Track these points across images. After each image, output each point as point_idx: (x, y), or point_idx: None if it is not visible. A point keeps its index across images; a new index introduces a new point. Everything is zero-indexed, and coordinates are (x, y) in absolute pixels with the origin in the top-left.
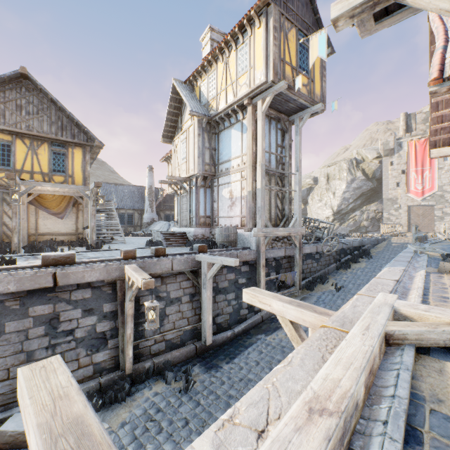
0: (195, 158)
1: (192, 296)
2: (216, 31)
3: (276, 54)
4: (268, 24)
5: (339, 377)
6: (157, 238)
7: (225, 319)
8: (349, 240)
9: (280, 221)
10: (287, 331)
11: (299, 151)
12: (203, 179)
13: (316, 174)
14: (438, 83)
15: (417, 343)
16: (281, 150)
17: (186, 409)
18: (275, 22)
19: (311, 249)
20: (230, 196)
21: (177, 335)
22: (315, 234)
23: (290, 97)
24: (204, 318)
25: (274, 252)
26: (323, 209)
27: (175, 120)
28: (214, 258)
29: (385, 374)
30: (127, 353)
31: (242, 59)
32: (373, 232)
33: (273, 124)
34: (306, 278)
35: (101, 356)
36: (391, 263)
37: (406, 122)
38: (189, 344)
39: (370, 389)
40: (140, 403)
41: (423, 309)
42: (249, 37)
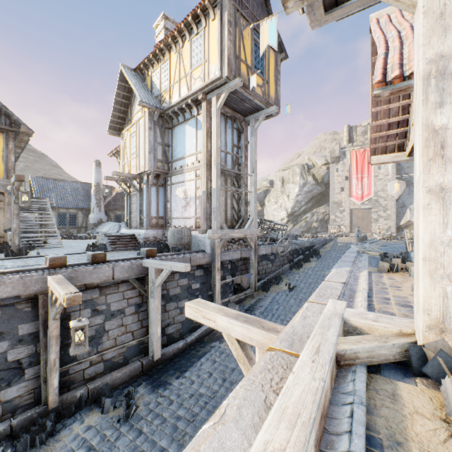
0: (145, 153)
1: (138, 306)
2: (170, 20)
3: (231, 50)
4: (223, 18)
5: (282, 447)
6: (101, 241)
7: (177, 329)
8: (301, 241)
9: (236, 223)
10: (233, 350)
11: (254, 152)
12: (155, 177)
13: (272, 177)
14: (381, 86)
15: (368, 361)
16: (237, 151)
17: (125, 442)
18: (230, 16)
19: (267, 250)
20: (185, 196)
21: (119, 353)
22: (270, 235)
23: (245, 96)
24: (151, 331)
25: (230, 254)
26: (279, 211)
27: (124, 111)
28: (162, 263)
29: (338, 411)
30: (51, 383)
31: (197, 51)
32: (322, 232)
33: (229, 123)
34: (262, 279)
35: (14, 391)
36: (339, 264)
37: (349, 134)
38: (134, 362)
39: (322, 440)
40: (67, 443)
41: (372, 319)
42: (204, 29)
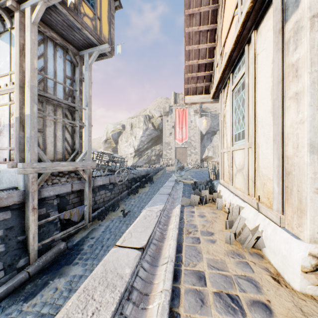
0: None
1: None
2: None
3: None
4: None
5: None
6: None
7: None
8: (139, 171)
9: (70, 155)
10: None
11: (89, 87)
12: None
13: (124, 123)
14: None
15: None
16: (71, 83)
17: None
18: None
19: (104, 181)
20: None
21: None
22: (110, 167)
23: (72, 22)
24: None
25: (56, 188)
26: (129, 148)
27: None
28: None
29: None
30: None
31: None
32: (158, 163)
33: (60, 52)
34: (100, 208)
35: None
36: (154, 198)
37: (175, 98)
38: None
39: None
40: None
41: None
42: None
